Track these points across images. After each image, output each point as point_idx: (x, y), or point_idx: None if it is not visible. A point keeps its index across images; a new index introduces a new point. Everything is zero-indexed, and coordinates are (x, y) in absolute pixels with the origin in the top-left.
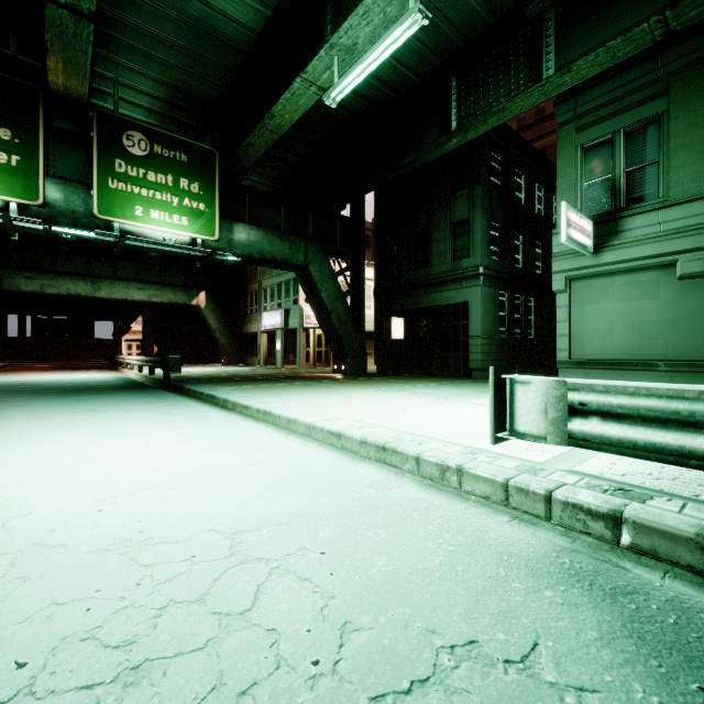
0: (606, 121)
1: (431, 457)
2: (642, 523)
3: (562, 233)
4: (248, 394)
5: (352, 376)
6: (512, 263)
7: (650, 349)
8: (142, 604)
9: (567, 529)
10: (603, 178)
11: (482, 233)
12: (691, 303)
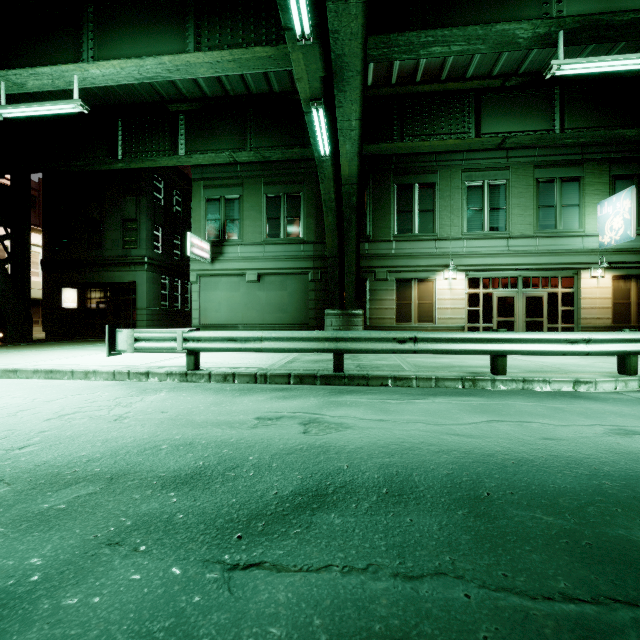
0: (217, 188)
1: (81, 369)
2: (154, 372)
3: (188, 250)
4: None
5: (15, 343)
6: (172, 256)
7: (237, 318)
8: None
9: (134, 381)
10: (216, 220)
11: (147, 233)
12: (252, 295)
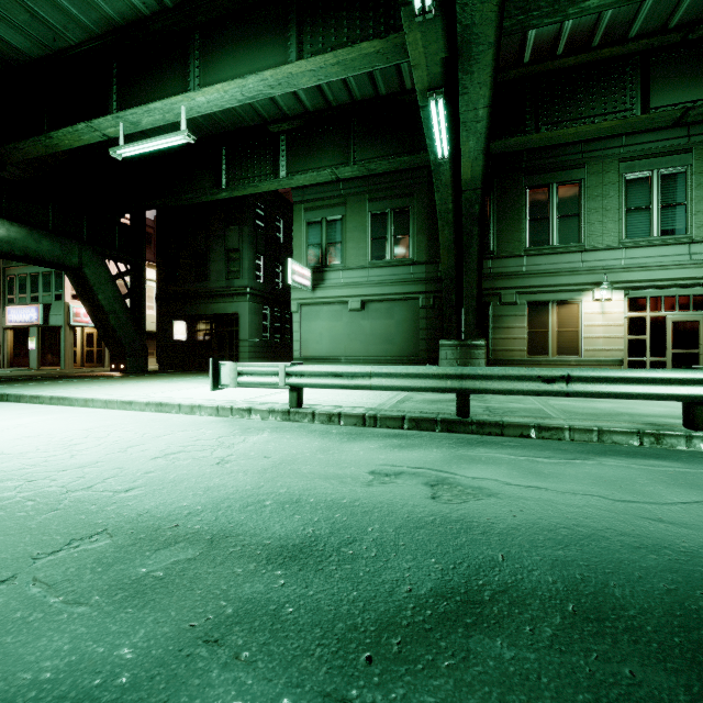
0: (319, 210)
1: (187, 403)
2: (256, 409)
3: (289, 278)
4: (27, 389)
5: (133, 374)
6: (273, 285)
7: (339, 350)
8: (61, 441)
9: (236, 418)
10: (317, 245)
11: (249, 262)
12: (355, 324)
